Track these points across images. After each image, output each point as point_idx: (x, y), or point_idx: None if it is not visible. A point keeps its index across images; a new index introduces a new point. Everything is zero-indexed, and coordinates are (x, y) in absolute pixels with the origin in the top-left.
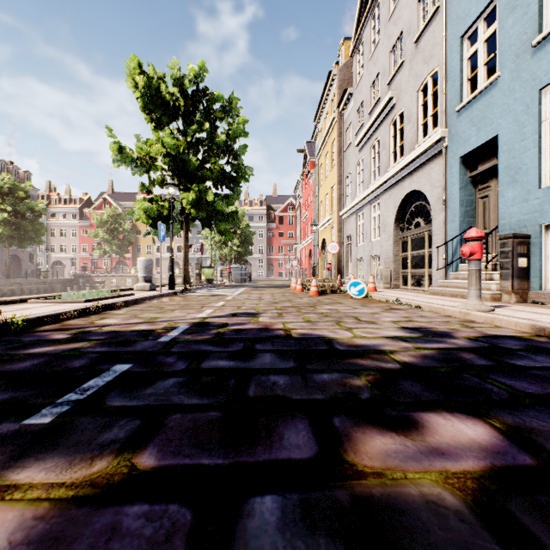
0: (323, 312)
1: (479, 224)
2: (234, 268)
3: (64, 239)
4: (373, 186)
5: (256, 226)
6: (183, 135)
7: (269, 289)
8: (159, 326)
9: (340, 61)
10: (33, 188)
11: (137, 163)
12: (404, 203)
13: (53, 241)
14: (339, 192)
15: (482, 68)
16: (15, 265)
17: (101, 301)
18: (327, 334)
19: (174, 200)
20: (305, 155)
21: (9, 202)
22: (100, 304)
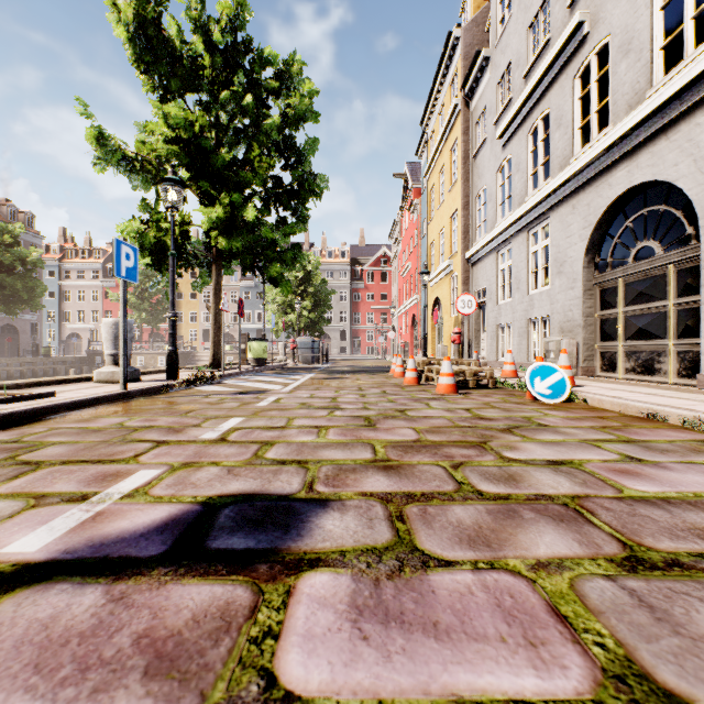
0: (566, 497)
1: None
2: (301, 342)
3: (82, 304)
4: (536, 195)
5: (337, 286)
6: (206, 111)
7: (354, 375)
8: None
9: (465, 19)
10: (37, 235)
11: (135, 166)
12: (608, 216)
13: (68, 306)
14: (463, 222)
15: None
16: (9, 338)
17: None
18: None
19: (188, 222)
20: (405, 181)
21: None
22: None
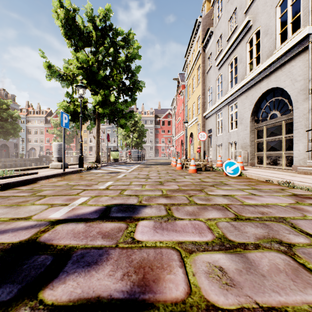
0: (224, 204)
1: None
2: (133, 151)
3: (36, 135)
4: (231, 91)
5: (148, 127)
6: (94, 55)
7: (155, 166)
8: None
9: (203, 14)
10: (16, 104)
11: (63, 77)
12: (260, 100)
13: (30, 136)
14: (202, 101)
15: None
16: (5, 150)
17: None
18: None
19: (86, 102)
20: (178, 82)
21: None
22: None
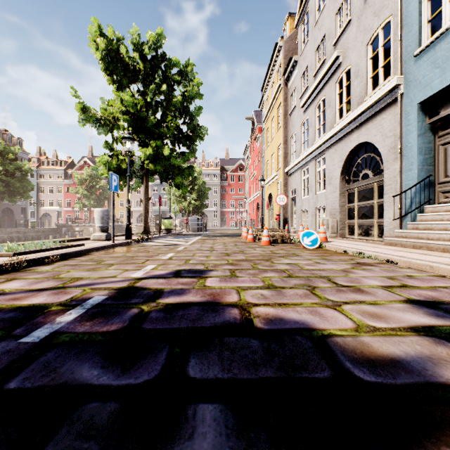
0: (284, 269)
1: (439, 172)
2: (191, 219)
3: (52, 195)
4: (318, 142)
5: (211, 184)
6: (142, 95)
7: (222, 238)
8: (64, 296)
9: (285, 35)
10: (25, 152)
11: (101, 123)
12: (350, 156)
13: (42, 196)
14: (284, 151)
15: (447, 5)
16: (8, 216)
17: (38, 253)
18: (310, 321)
19: (133, 155)
20: (253, 122)
21: (0, 162)
22: (22, 259)
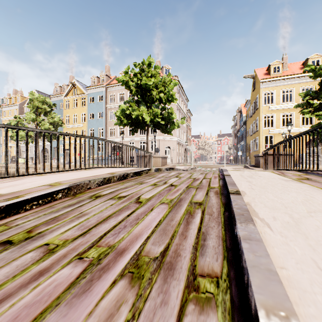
0: None
1: (55, 155)
2: None
3: None
4: None
5: None
6: None
7: None
8: None
9: (18, 99)
10: None
11: None
12: None
13: None
14: None
15: None
16: None
17: None
18: None
19: None
20: None
21: None
22: None
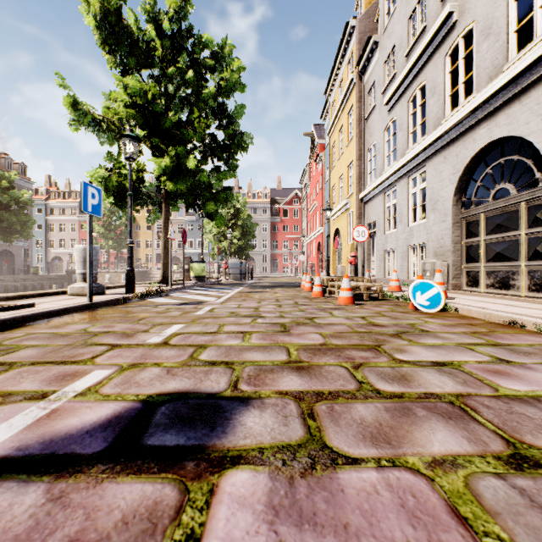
0: (451, 395)
1: None
2: (232, 263)
3: (63, 234)
4: (415, 148)
5: (260, 220)
6: (157, 83)
7: (273, 289)
8: None
9: (359, 13)
10: (28, 181)
11: (102, 126)
12: (472, 164)
13: (52, 236)
14: (358, 170)
15: None
16: (7, 260)
17: None
18: None
19: (143, 170)
20: (313, 139)
21: None
22: None
